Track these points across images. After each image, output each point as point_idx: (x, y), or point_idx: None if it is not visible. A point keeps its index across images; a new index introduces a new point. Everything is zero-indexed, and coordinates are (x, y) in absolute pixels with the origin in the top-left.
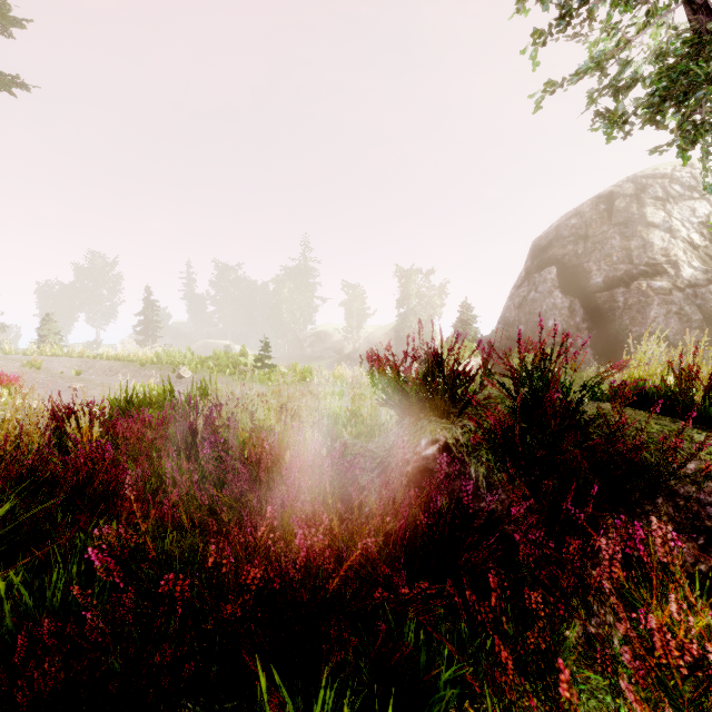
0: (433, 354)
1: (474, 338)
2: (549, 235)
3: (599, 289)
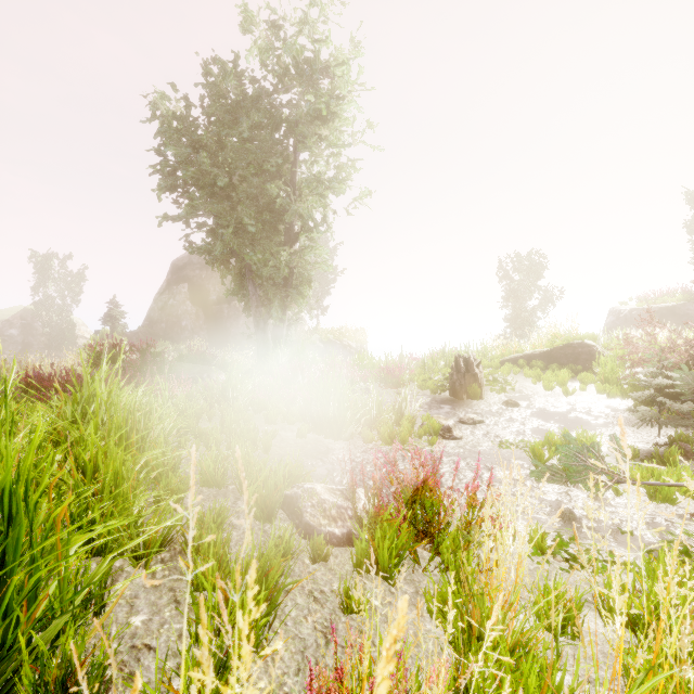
0: (113, 345)
1: (124, 332)
2: (184, 259)
3: (214, 304)
